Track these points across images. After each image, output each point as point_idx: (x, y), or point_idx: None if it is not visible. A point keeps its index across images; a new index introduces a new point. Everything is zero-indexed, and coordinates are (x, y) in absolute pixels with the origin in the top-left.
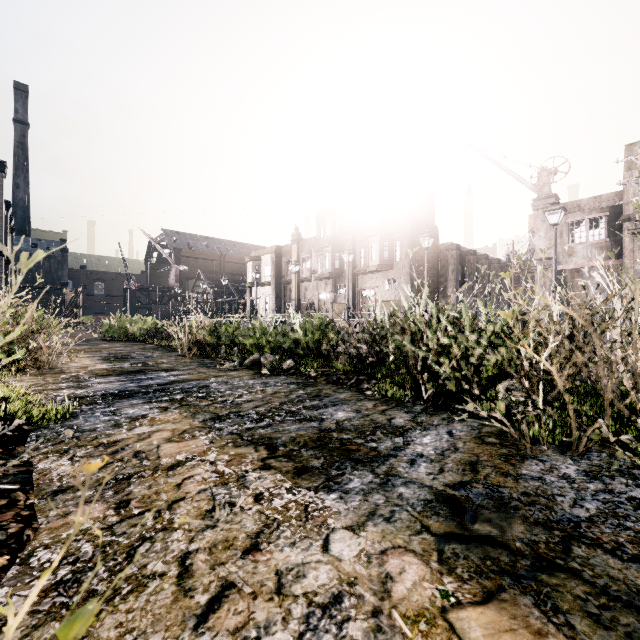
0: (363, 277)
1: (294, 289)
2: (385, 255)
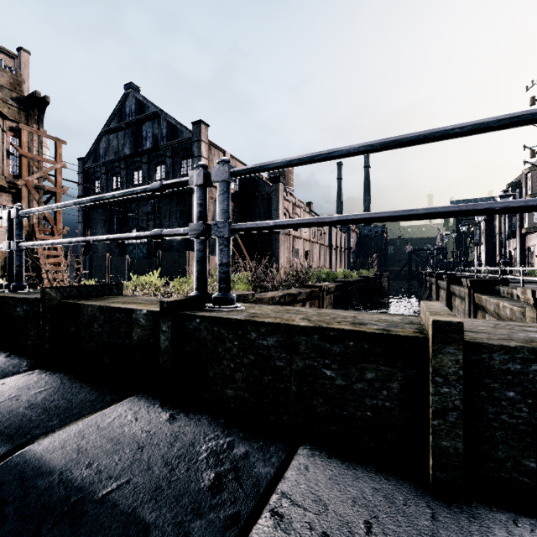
0: (529, 236)
1: (497, 247)
2: (535, 219)
